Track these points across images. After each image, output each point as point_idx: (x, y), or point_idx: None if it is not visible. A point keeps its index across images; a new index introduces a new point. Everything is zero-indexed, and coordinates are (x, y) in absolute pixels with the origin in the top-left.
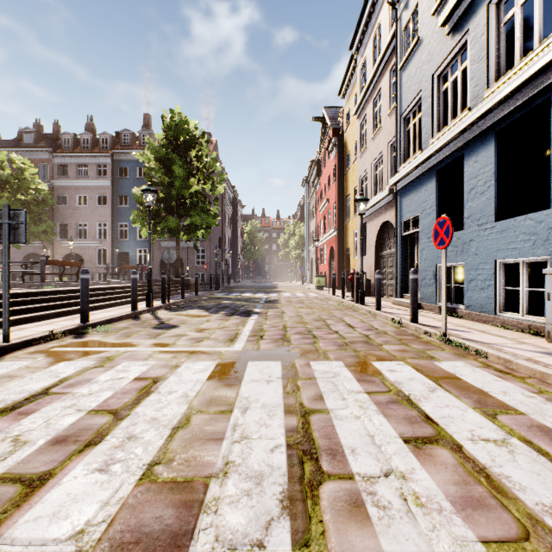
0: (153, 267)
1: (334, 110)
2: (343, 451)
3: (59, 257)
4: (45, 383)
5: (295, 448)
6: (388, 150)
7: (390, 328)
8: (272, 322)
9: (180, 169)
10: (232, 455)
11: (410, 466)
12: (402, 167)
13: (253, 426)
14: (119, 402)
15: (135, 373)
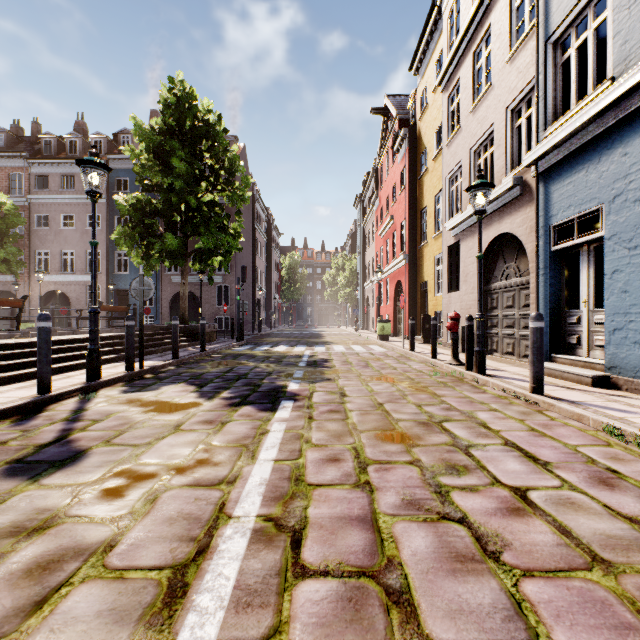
0: (161, 309)
1: (400, 98)
2: None
3: (37, 296)
4: None
5: None
6: (506, 119)
7: None
8: (324, 433)
9: (182, 163)
10: None
11: None
12: (553, 128)
13: None
14: None
15: None
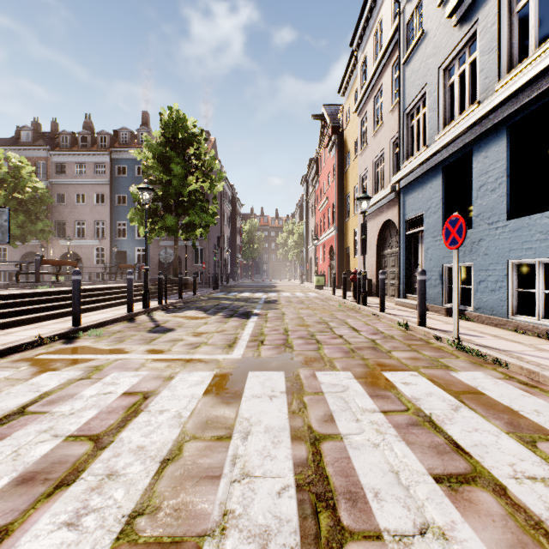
0: (152, 266)
1: (333, 108)
2: (365, 495)
3: (56, 256)
4: (23, 399)
5: (306, 490)
6: (390, 147)
7: (396, 331)
8: (272, 324)
9: (178, 167)
10: (231, 502)
11: (448, 518)
12: (405, 164)
13: (255, 458)
14: (102, 424)
15: (125, 386)
